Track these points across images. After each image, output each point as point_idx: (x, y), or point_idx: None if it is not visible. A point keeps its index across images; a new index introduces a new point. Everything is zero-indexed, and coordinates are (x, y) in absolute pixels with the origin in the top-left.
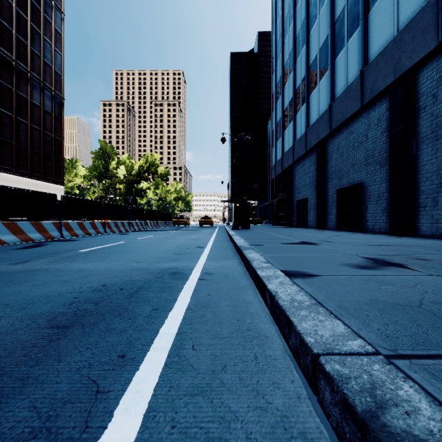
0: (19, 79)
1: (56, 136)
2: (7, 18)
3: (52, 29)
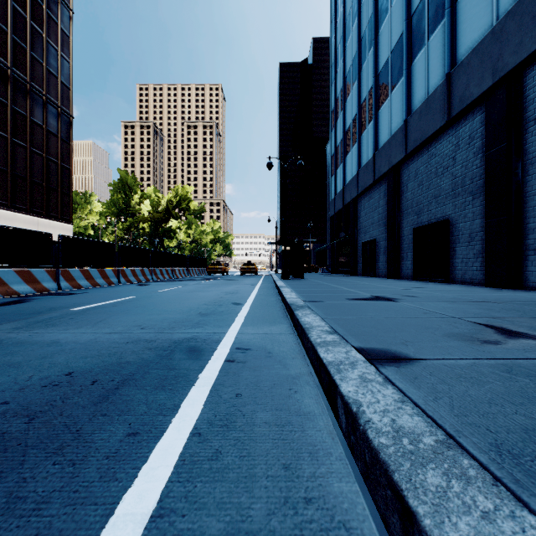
0: (16, 91)
1: (63, 163)
2: (1, 15)
3: (58, 30)
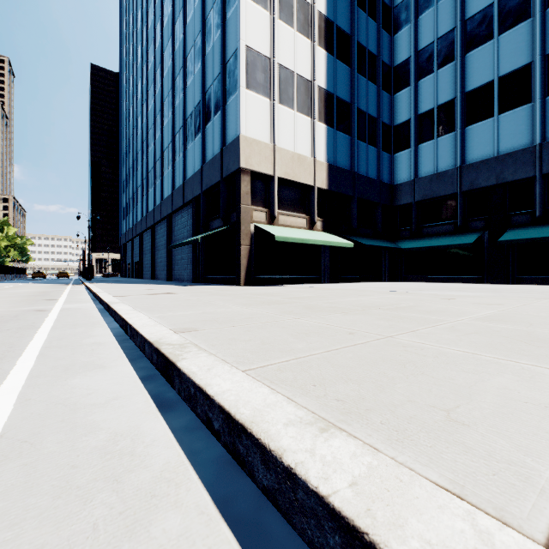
0: None
1: None
2: None
3: None
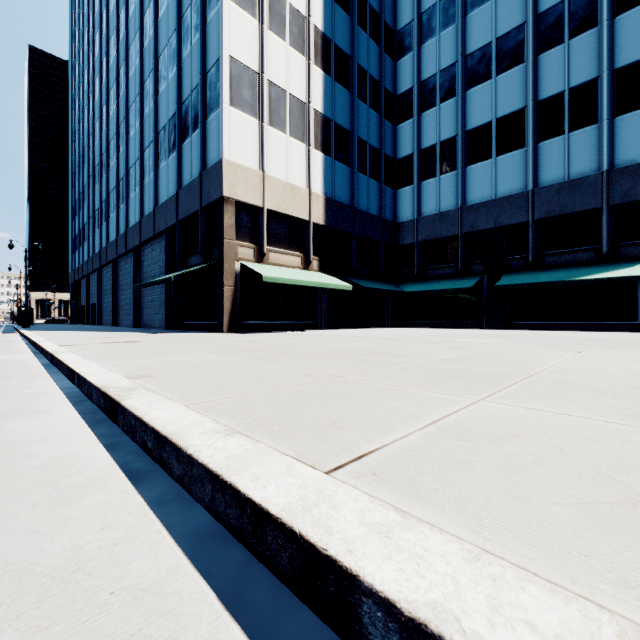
0: None
1: None
2: None
3: None
